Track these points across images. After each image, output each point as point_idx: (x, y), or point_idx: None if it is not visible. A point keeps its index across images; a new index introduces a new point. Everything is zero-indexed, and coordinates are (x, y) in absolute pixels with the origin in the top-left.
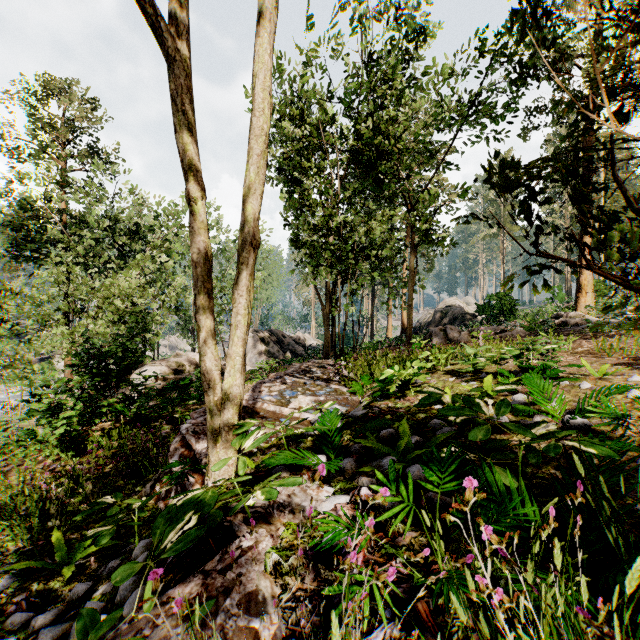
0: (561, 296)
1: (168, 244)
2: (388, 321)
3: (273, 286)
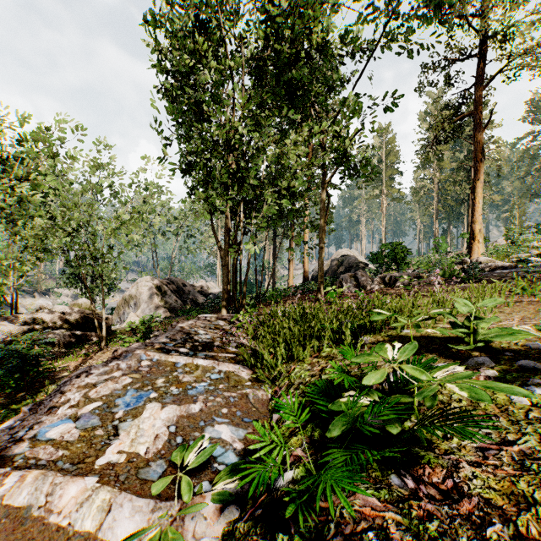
0: (445, 246)
1: (34, 175)
2: (289, 269)
3: (178, 236)
